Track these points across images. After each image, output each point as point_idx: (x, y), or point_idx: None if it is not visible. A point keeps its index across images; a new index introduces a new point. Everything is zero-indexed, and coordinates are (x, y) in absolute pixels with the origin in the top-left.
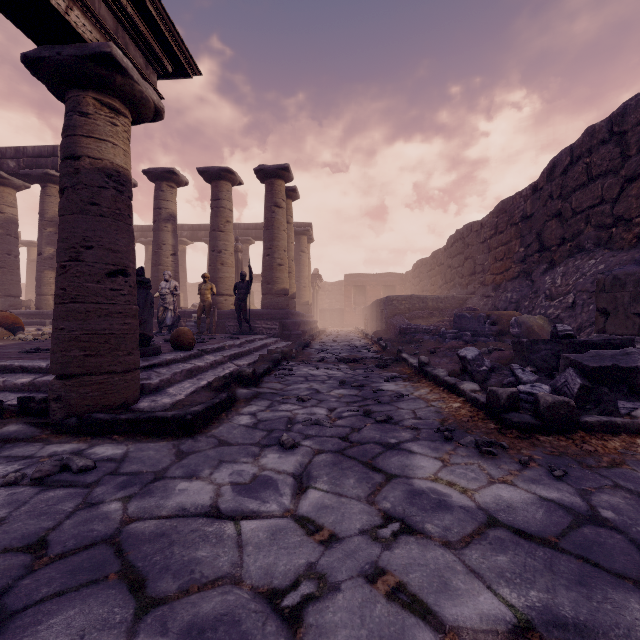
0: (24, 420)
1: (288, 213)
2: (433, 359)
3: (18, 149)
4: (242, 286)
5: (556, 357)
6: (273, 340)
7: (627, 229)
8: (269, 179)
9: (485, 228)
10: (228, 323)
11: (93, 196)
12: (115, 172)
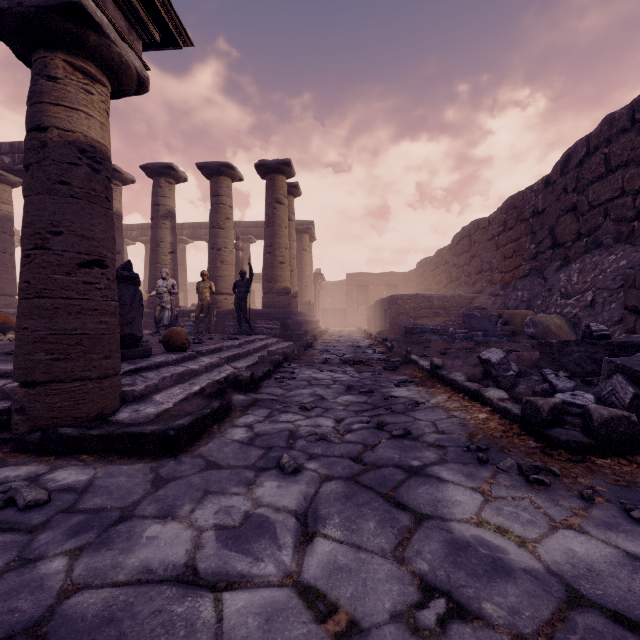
0: None
1: (290, 210)
2: (445, 361)
3: (13, 144)
4: (242, 284)
5: (591, 360)
6: (274, 340)
7: None
8: (270, 174)
9: (493, 225)
10: (228, 323)
11: (62, 174)
12: (89, 147)
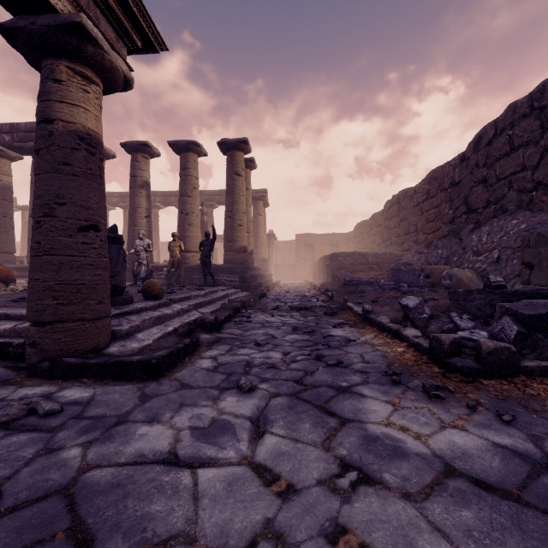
0: (2, 364)
1: (247, 181)
2: (375, 307)
3: (12, 125)
4: (206, 244)
5: (489, 306)
6: (234, 291)
7: (546, 192)
8: (230, 151)
9: (418, 193)
10: (194, 276)
11: (66, 157)
12: (87, 135)
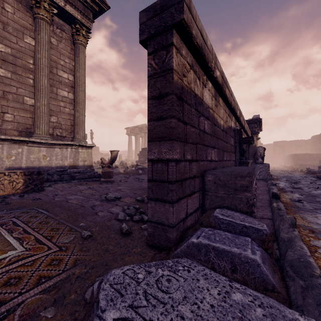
0: None
1: None
2: None
3: None
4: None
5: None
6: None
7: None
8: None
9: None
10: None
11: None
12: None
